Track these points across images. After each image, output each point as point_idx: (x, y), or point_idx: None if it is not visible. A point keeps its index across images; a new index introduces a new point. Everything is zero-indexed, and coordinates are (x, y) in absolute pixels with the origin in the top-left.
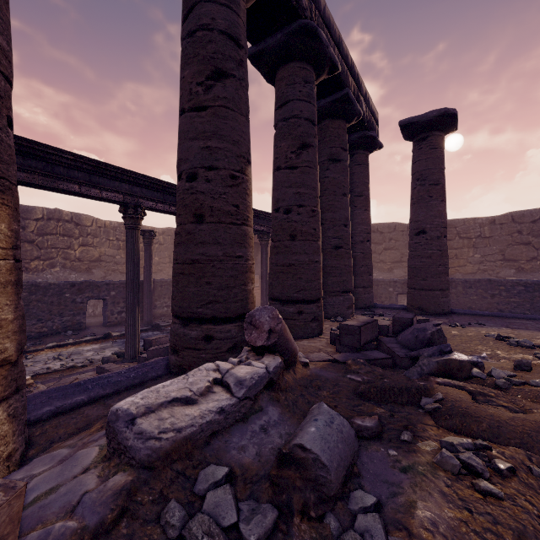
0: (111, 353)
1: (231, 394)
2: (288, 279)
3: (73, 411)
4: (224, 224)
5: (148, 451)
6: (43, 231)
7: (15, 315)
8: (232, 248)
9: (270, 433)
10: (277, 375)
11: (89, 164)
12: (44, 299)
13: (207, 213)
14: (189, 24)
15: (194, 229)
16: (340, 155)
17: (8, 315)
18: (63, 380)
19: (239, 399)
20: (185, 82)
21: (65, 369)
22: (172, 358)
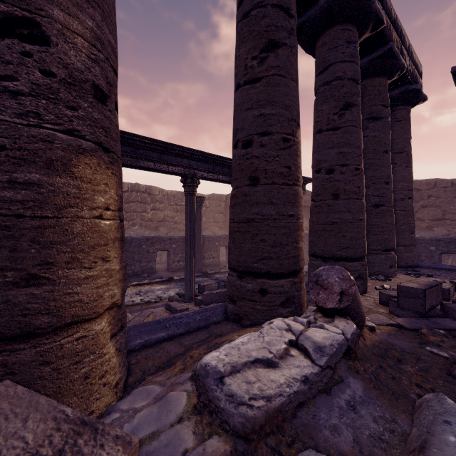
0: (174, 293)
1: (311, 360)
2: (331, 237)
3: (157, 345)
4: (277, 184)
5: (241, 419)
6: (128, 200)
7: (120, 266)
8: (285, 207)
9: (360, 413)
10: (353, 342)
11: (160, 145)
12: (129, 249)
13: (262, 175)
14: (244, 6)
15: (249, 191)
16: (381, 113)
17: (116, 266)
18: (144, 312)
19: (321, 368)
20: (240, 59)
21: (144, 303)
22: (229, 306)
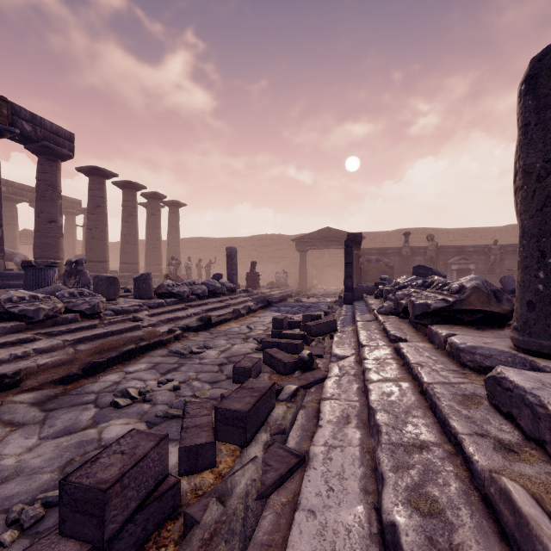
0: None
1: None
2: None
3: None
4: None
5: None
6: None
7: None
8: None
9: None
10: None
11: None
12: None
13: None
14: None
15: None
16: None
17: None
18: None
19: None
20: None
21: None
22: None
